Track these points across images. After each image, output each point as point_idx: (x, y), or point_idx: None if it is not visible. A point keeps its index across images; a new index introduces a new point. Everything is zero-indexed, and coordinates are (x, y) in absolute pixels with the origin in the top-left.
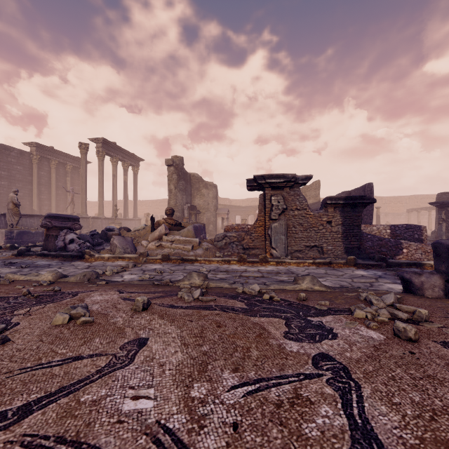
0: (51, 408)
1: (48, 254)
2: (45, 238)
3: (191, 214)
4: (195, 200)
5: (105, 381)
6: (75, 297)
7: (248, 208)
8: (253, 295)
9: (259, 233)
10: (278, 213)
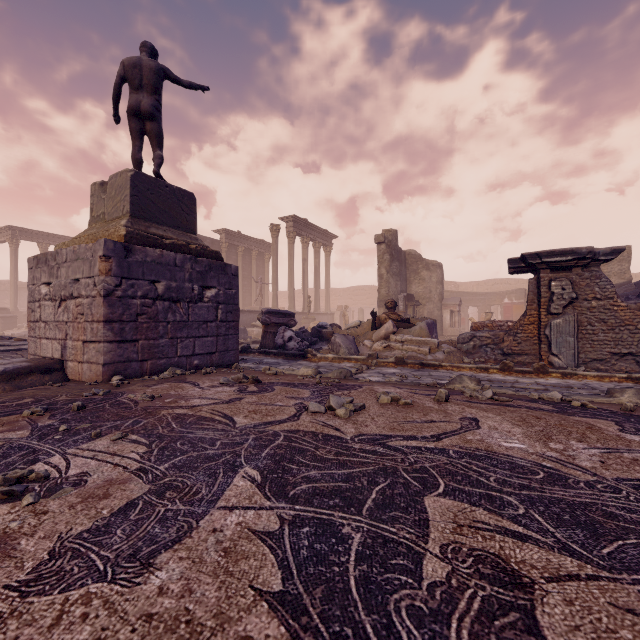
0: (452, 438)
1: (269, 352)
2: (263, 335)
3: (407, 306)
4: (411, 287)
5: (472, 433)
6: (364, 388)
7: (490, 296)
8: (555, 401)
9: (528, 333)
10: (563, 305)
